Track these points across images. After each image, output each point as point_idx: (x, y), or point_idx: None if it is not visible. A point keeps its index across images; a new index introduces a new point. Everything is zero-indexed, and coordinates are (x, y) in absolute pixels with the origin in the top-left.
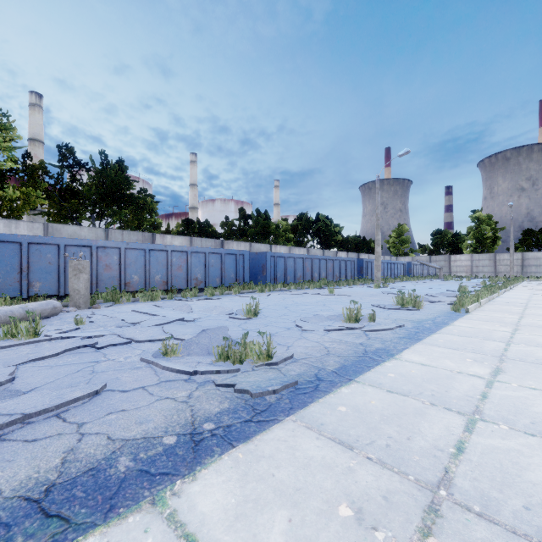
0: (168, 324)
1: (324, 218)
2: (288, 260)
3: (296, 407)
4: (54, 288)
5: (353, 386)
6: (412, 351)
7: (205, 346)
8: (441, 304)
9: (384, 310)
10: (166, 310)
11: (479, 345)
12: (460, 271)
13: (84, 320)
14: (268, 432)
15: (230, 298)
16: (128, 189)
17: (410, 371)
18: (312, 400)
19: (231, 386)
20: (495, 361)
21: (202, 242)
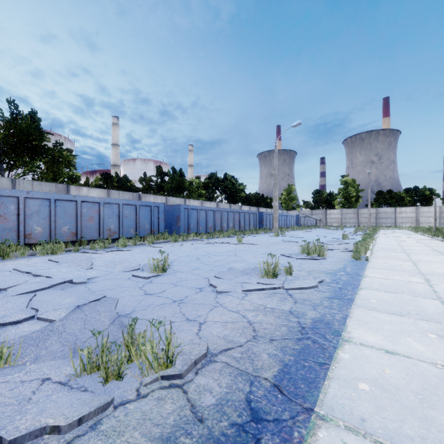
0: (45, 290)
1: (231, 178)
2: (200, 212)
3: None
4: None
5: (323, 438)
6: (357, 323)
7: (71, 338)
8: (338, 251)
9: (293, 259)
10: (60, 266)
11: (418, 306)
12: (333, 222)
13: None
14: None
15: (142, 249)
16: (40, 140)
17: (383, 371)
18: None
19: None
20: None
21: (120, 195)
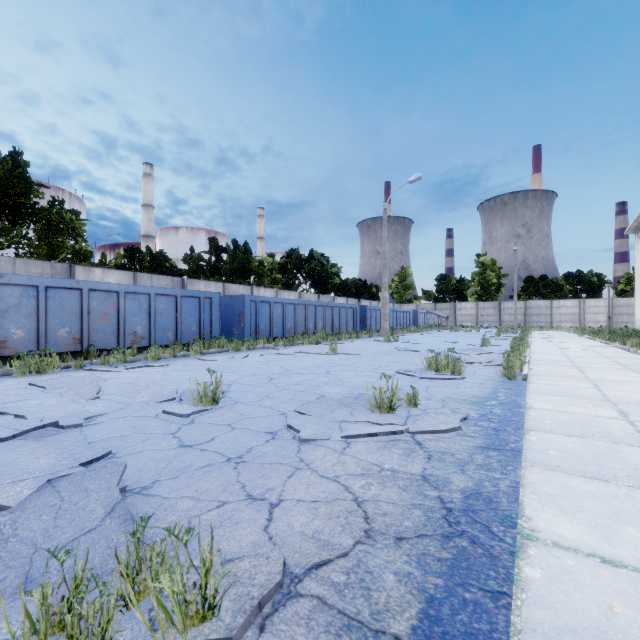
0: (6, 442)
1: (319, 256)
2: (274, 306)
3: None
4: None
5: None
6: (538, 498)
7: (25, 551)
8: (480, 366)
9: (415, 380)
10: (46, 395)
11: (626, 463)
12: (465, 320)
13: None
14: None
15: (185, 363)
16: (26, 195)
17: (610, 609)
18: None
19: None
20: None
21: (153, 280)
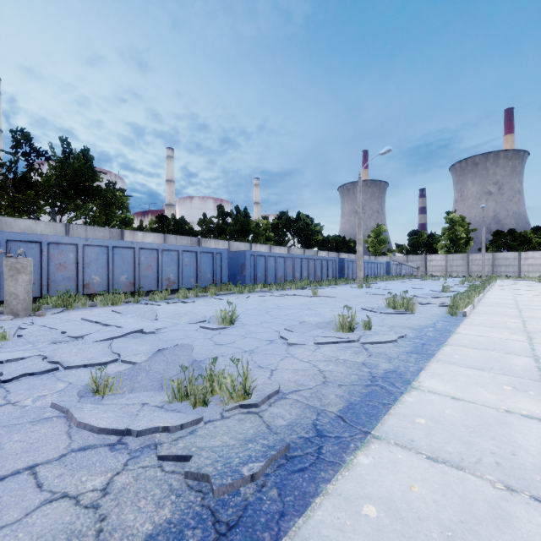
0: (119, 338)
1: (305, 217)
2: (269, 259)
3: (291, 512)
4: None
5: (374, 449)
6: (431, 375)
7: (158, 375)
8: (432, 306)
9: (375, 314)
10: (125, 317)
11: (505, 363)
12: (435, 270)
13: (11, 334)
14: None
15: (205, 301)
16: (93, 180)
17: (443, 411)
18: (317, 490)
19: (183, 459)
20: (540, 388)
21: (177, 240)
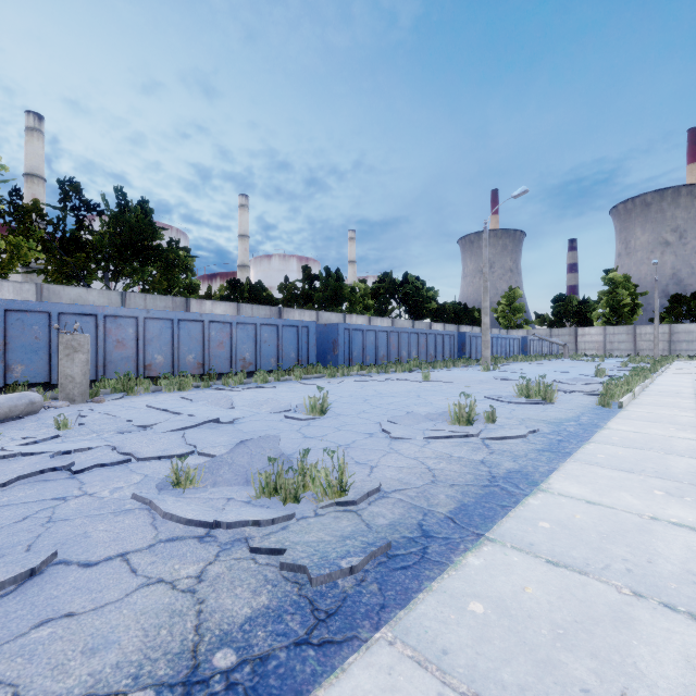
0: (193, 429)
1: (414, 280)
2: (367, 334)
3: (392, 604)
4: (43, 373)
5: (486, 551)
6: (565, 476)
7: (242, 469)
8: (579, 395)
9: (502, 404)
10: (196, 405)
11: (663, 464)
12: (589, 348)
13: (72, 422)
14: (341, 676)
15: (289, 386)
16: (153, 239)
17: (573, 516)
18: (420, 586)
19: (277, 553)
20: None
21: (254, 310)
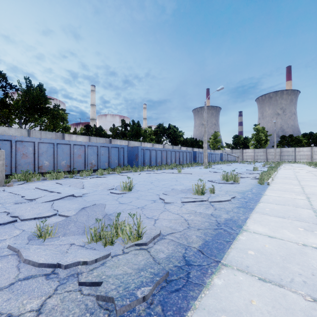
0: (59, 200)
1: (173, 127)
2: (152, 151)
3: None
4: None
5: (224, 273)
6: (254, 221)
7: (82, 224)
8: (249, 179)
9: (216, 184)
10: (64, 186)
11: (297, 213)
12: (248, 158)
13: None
14: None
15: (114, 176)
16: (45, 103)
17: (264, 246)
18: (188, 305)
19: (96, 285)
20: None
21: (97, 140)
